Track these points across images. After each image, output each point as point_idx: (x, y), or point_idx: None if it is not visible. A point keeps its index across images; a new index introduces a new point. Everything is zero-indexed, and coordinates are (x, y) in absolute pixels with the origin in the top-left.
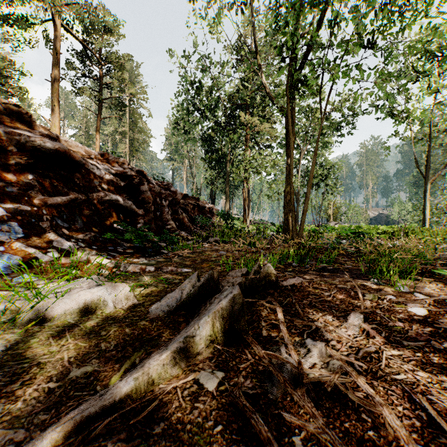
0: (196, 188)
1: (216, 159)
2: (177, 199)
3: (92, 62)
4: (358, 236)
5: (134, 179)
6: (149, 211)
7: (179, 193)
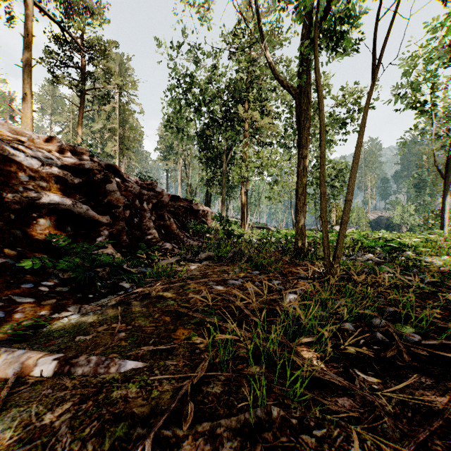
0: (191, 190)
1: (211, 158)
2: (164, 201)
3: (73, 48)
4: (391, 250)
5: (95, 174)
6: (118, 218)
7: (165, 194)
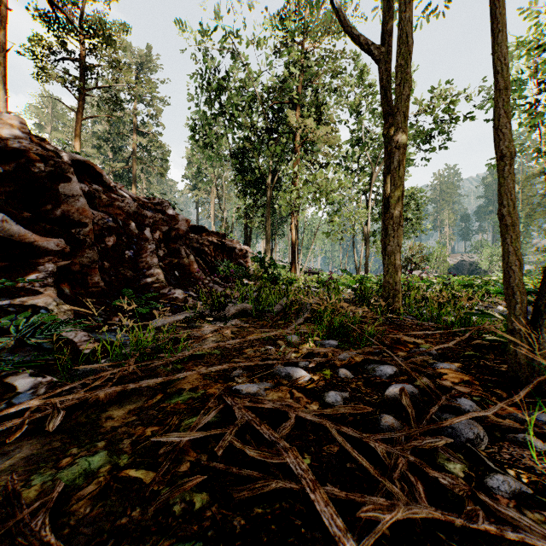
0: (226, 226)
1: (252, 181)
2: (179, 229)
3: (66, 32)
4: None
5: (34, 161)
6: (83, 243)
7: (182, 218)
